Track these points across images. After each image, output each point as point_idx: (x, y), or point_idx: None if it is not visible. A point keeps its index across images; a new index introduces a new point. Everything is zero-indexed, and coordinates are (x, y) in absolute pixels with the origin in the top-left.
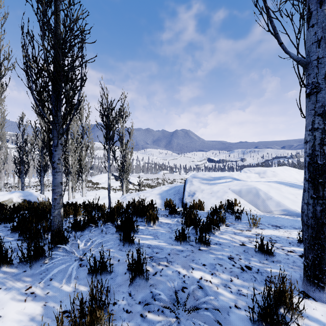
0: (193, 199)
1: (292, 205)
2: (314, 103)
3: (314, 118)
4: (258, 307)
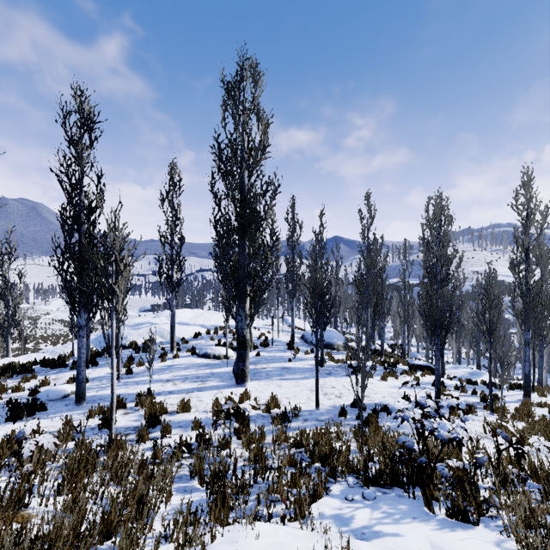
0: (127, 340)
1: (178, 335)
2: (172, 313)
3: (172, 317)
4: (160, 355)
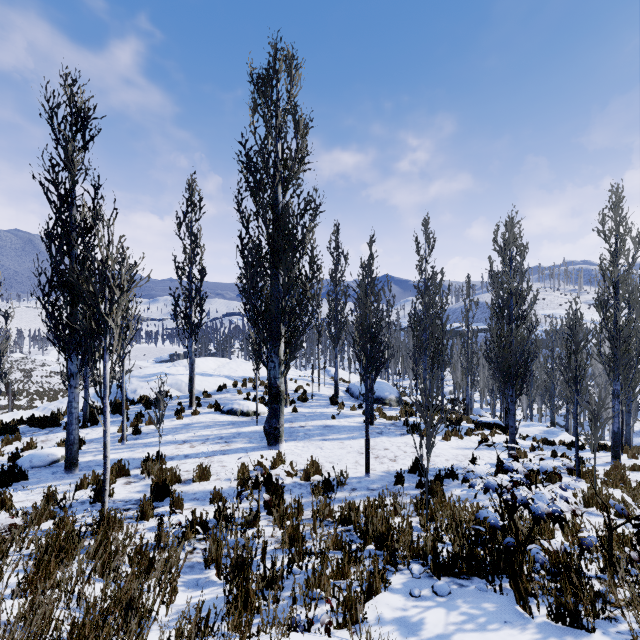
0: (137, 395)
1: (198, 387)
2: (190, 361)
3: (190, 365)
4: (176, 411)
